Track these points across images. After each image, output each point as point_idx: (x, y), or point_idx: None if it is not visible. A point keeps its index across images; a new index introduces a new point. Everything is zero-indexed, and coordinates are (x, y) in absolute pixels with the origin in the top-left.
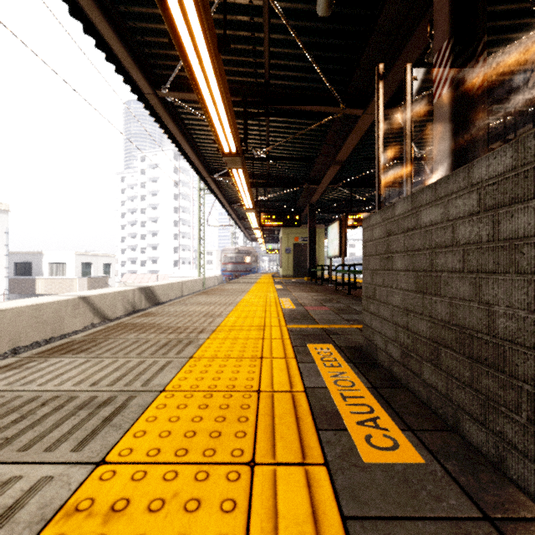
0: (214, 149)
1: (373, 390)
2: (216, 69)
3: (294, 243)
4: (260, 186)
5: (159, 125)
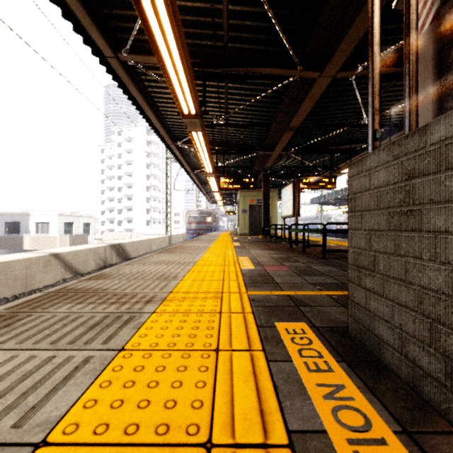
0: (177, 117)
1: (409, 442)
2: (169, 10)
3: (250, 205)
4: (219, 153)
5: (122, 91)
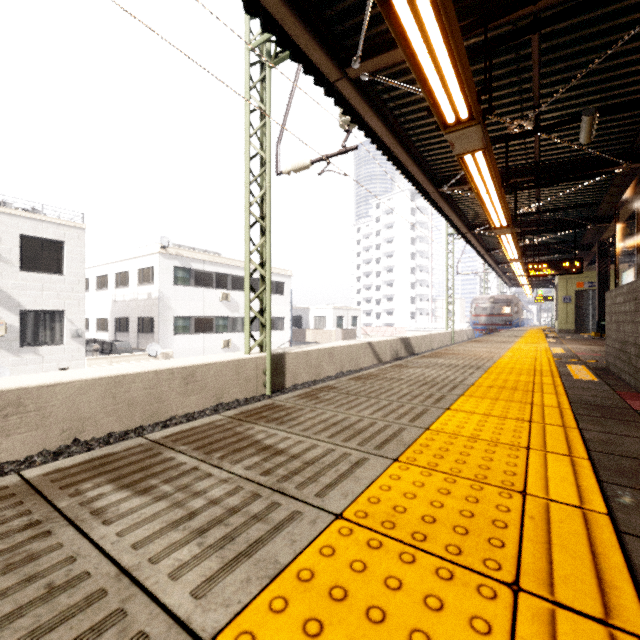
0: (476, 209)
1: (594, 374)
2: (498, 193)
3: (576, 290)
4: (527, 234)
5: (434, 209)
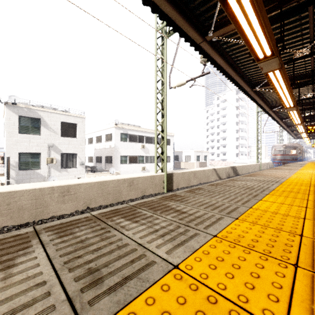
0: (275, 98)
1: None
2: (288, 90)
3: None
4: (306, 109)
5: (250, 99)
